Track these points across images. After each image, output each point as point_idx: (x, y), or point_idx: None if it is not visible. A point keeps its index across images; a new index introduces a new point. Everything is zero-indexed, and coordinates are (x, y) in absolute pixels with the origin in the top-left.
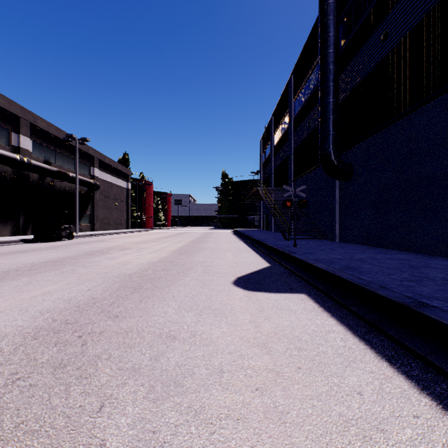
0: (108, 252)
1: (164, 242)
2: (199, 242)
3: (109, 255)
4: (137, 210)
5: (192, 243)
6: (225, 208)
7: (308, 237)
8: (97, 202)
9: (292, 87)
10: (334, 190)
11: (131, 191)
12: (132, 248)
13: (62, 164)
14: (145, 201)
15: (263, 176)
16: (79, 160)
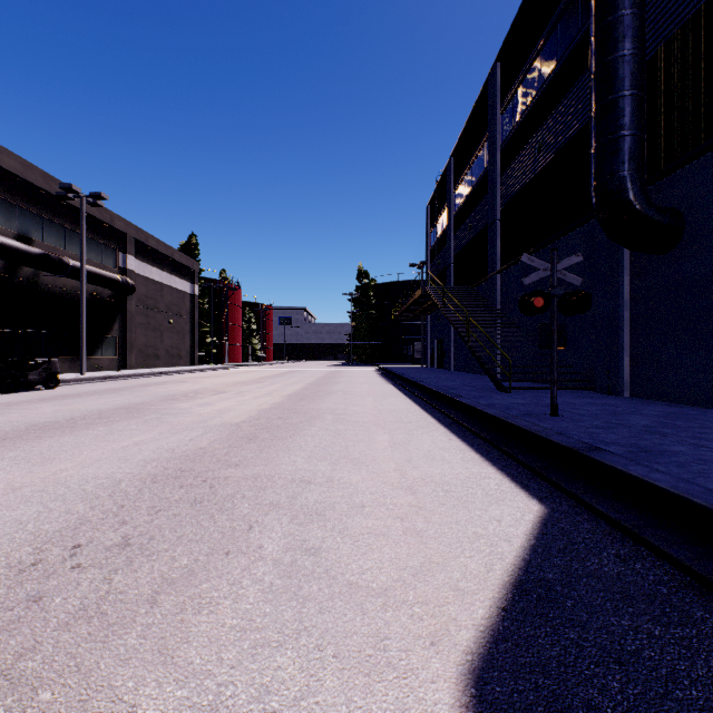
0: (68, 428)
1: (236, 395)
2: (310, 395)
3: (52, 441)
4: (212, 332)
5: (294, 399)
6: (364, 329)
7: (540, 384)
8: (132, 317)
9: (497, 86)
10: (619, 277)
11: (202, 300)
12: (145, 415)
13: (58, 244)
14: (227, 317)
15: (432, 270)
16: (95, 239)
